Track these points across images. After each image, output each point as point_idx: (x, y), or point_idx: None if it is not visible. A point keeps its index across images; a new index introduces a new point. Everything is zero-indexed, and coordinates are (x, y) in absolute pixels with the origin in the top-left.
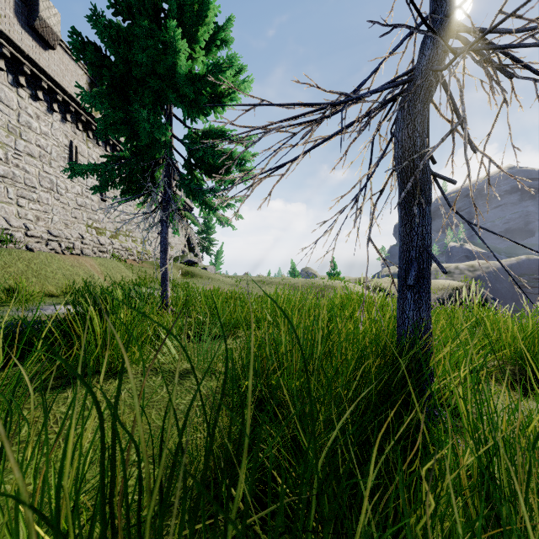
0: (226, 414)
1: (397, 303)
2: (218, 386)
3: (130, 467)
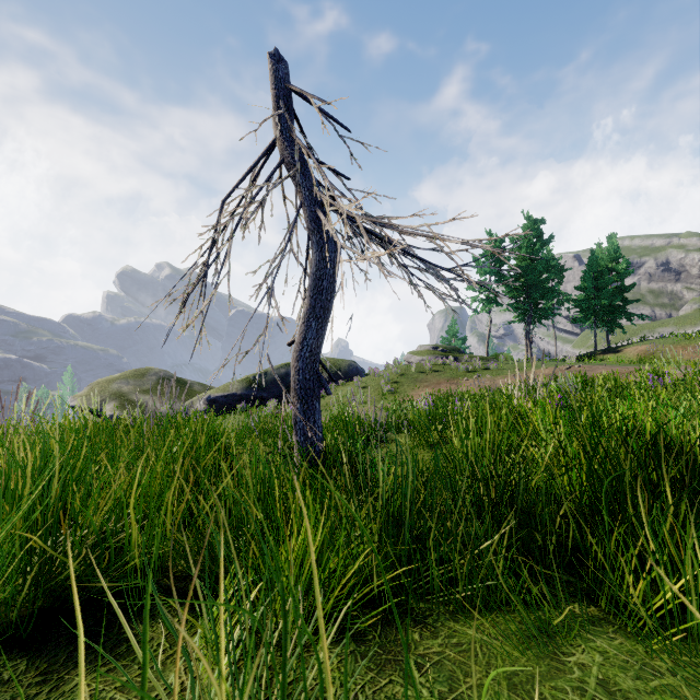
0: (414, 626)
1: (304, 415)
2: (341, 660)
3: (589, 668)
